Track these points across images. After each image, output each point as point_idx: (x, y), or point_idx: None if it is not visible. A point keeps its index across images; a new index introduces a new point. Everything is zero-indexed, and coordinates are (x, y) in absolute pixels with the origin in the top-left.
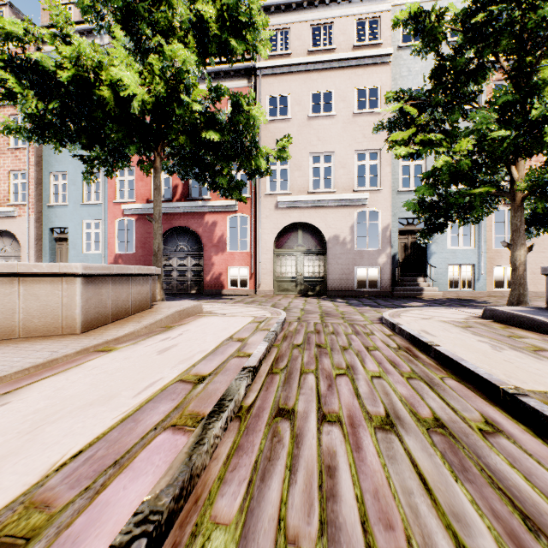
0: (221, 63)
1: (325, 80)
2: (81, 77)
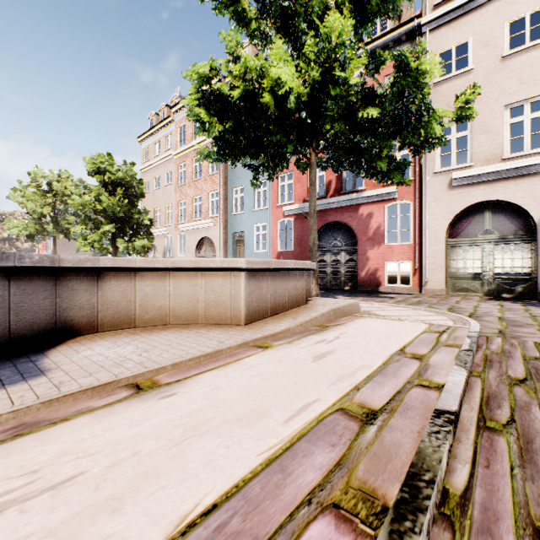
0: (377, 39)
1: None
2: (248, 90)
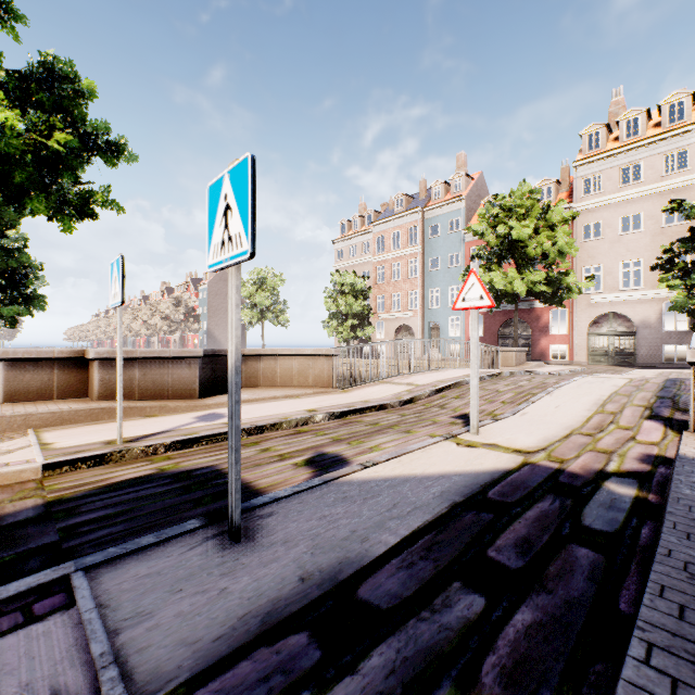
0: None
1: (634, 207)
2: (501, 285)
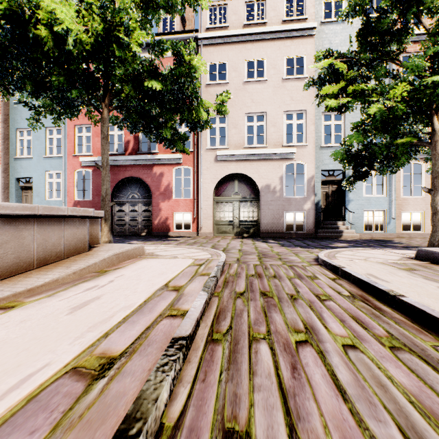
0: (167, 34)
1: (258, 50)
2: (14, 12)
